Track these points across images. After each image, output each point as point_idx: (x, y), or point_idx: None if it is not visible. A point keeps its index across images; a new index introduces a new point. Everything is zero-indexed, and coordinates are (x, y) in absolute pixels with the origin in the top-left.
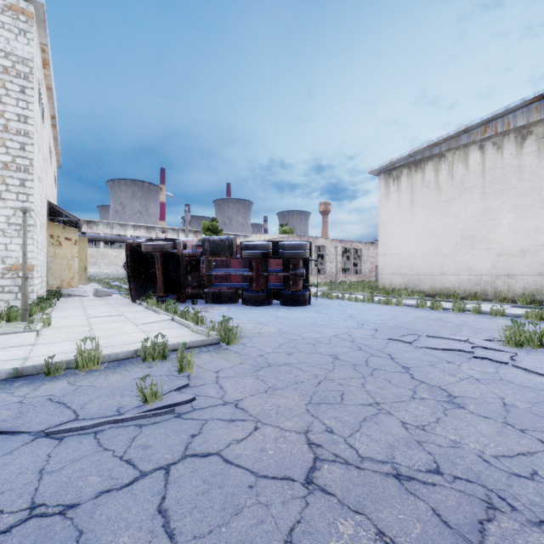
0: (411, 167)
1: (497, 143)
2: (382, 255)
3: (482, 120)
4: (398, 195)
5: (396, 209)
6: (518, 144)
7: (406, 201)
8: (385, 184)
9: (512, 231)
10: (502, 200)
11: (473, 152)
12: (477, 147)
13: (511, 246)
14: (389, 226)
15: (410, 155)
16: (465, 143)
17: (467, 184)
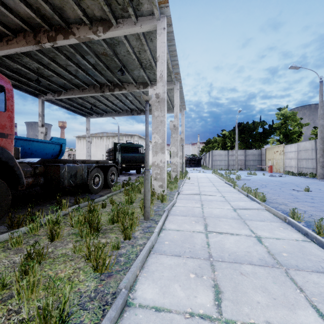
0: (83, 138)
1: (98, 138)
2: (77, 158)
3: (95, 133)
4: (80, 143)
5: (80, 147)
6: (100, 139)
7: (82, 145)
8: (78, 140)
9: (100, 155)
10: (98, 149)
11: (94, 138)
12: (95, 137)
13: (99, 157)
14: (79, 151)
15: (83, 135)
16: (93, 136)
17: (93, 144)
